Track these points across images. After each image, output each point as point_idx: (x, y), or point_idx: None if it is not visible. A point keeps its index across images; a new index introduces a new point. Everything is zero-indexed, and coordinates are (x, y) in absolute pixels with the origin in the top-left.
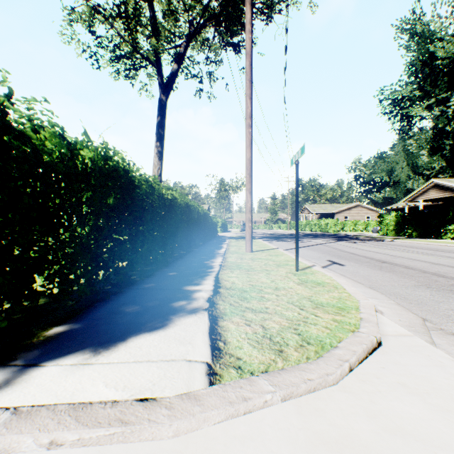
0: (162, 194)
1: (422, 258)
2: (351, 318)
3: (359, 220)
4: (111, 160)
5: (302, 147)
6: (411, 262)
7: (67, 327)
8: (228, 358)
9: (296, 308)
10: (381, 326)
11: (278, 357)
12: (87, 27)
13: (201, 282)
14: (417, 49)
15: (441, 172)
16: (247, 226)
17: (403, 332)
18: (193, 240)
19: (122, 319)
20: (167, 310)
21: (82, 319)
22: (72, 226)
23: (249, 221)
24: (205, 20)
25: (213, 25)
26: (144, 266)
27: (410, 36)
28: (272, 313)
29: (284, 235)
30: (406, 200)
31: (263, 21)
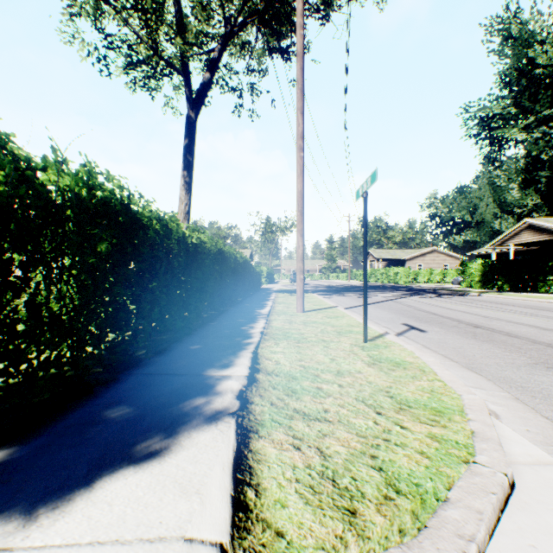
0: (183, 237)
1: (524, 320)
2: (457, 433)
3: (435, 269)
4: (99, 189)
5: (373, 173)
6: (511, 326)
7: (4, 454)
8: (259, 533)
9: (371, 410)
10: (503, 444)
11: (349, 529)
12: (92, 21)
13: (233, 362)
14: (513, 53)
15: (535, 210)
16: (298, 279)
17: (540, 456)
18: (229, 296)
19: (99, 436)
20: (174, 416)
21: (36, 436)
22: (30, 287)
23: (300, 272)
24: (245, 18)
25: (255, 24)
26: (160, 333)
27: (503, 38)
28: (335, 422)
29: (344, 287)
30: (493, 244)
31: (318, 20)
